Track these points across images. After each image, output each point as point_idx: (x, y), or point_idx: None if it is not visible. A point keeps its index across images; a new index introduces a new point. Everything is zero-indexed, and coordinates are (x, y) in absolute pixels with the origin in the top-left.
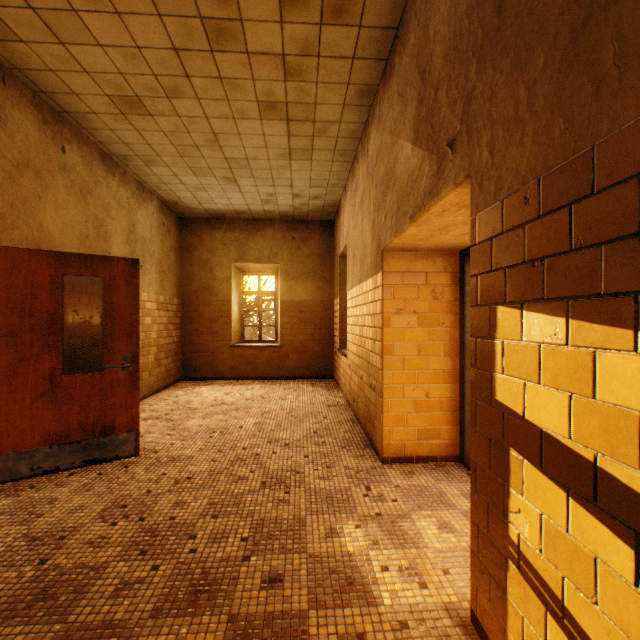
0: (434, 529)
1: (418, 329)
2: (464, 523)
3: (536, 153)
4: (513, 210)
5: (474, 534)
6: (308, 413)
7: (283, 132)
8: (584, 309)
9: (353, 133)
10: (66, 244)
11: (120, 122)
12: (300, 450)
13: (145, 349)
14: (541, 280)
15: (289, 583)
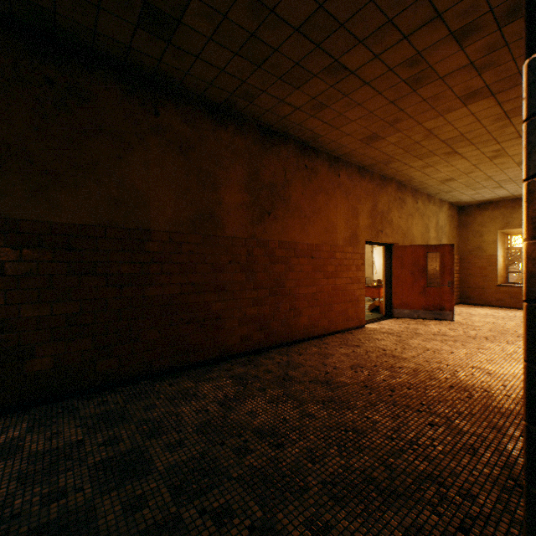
0: None
1: None
2: None
3: None
4: None
5: None
6: None
7: None
8: None
9: None
10: (417, 238)
11: (439, 185)
12: None
13: None
14: None
15: None
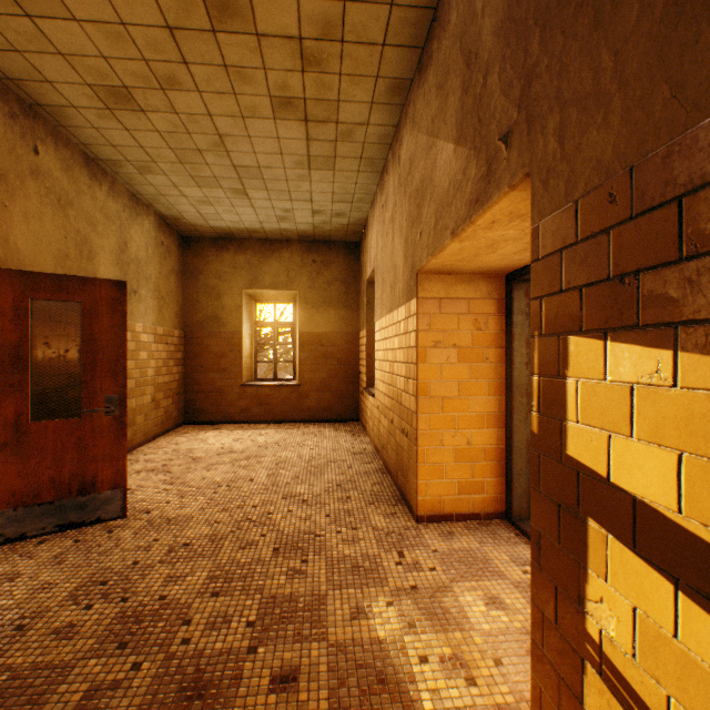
0: (481, 605)
1: (459, 365)
2: (516, 597)
3: (627, 135)
4: (592, 212)
5: (537, 622)
6: (330, 462)
7: (301, 135)
8: (702, 338)
9: (382, 138)
10: (39, 264)
11: (106, 119)
12: (321, 507)
13: (140, 389)
14: (634, 301)
15: (305, 683)
